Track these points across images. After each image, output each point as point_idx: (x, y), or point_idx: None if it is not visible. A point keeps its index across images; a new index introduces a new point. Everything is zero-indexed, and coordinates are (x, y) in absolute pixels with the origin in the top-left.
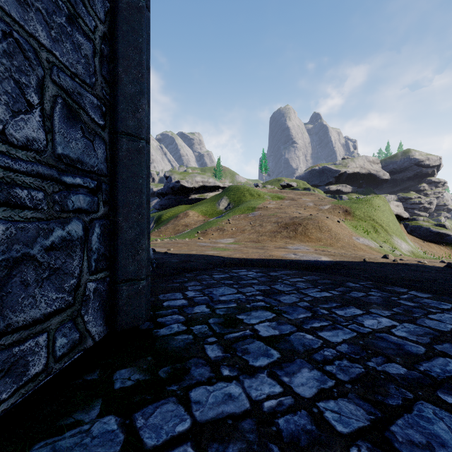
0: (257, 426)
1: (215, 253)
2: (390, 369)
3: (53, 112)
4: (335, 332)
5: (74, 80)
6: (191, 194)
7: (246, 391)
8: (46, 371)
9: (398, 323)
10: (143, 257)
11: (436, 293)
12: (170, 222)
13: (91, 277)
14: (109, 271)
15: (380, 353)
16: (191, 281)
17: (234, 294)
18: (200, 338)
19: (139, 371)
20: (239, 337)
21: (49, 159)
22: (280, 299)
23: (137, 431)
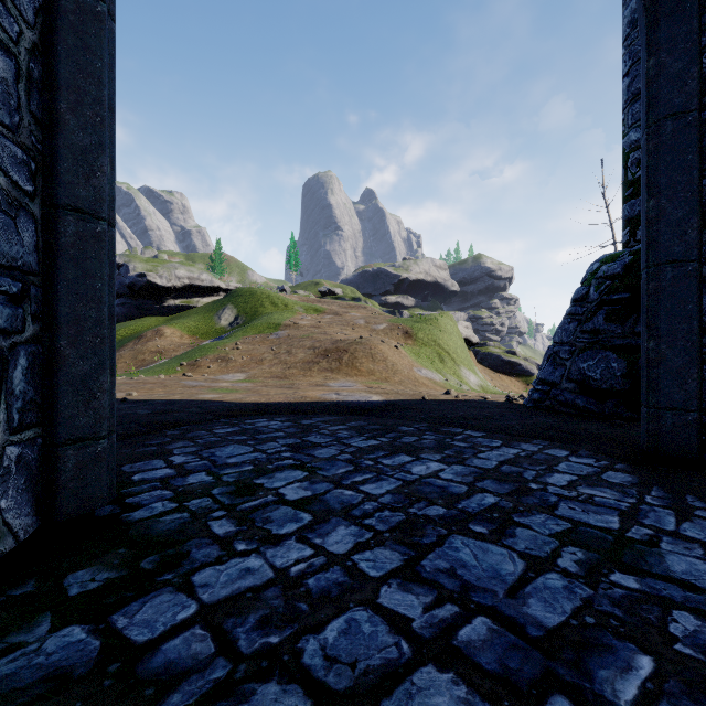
0: (283, 592)
1: (215, 398)
2: (430, 511)
3: None
4: (380, 483)
5: None
6: (167, 298)
7: (270, 561)
8: None
9: (447, 466)
10: (104, 403)
11: (491, 431)
12: (127, 347)
13: (12, 437)
14: (42, 428)
15: (423, 498)
16: (177, 441)
17: (250, 453)
18: (201, 515)
19: (108, 568)
20: (258, 505)
21: None
22: (314, 453)
23: (119, 632)
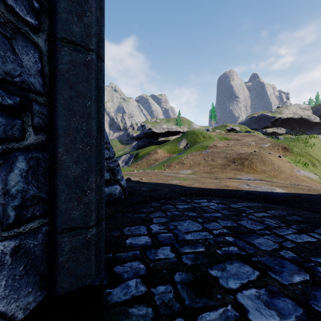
0: None
1: (177, 183)
2: None
3: None
4: None
5: None
6: (159, 137)
7: None
8: None
9: None
10: (92, 199)
11: None
12: (144, 158)
13: (6, 232)
14: (48, 217)
15: None
16: (156, 211)
17: (200, 231)
18: (162, 318)
19: None
20: None
21: None
22: (254, 242)
23: None
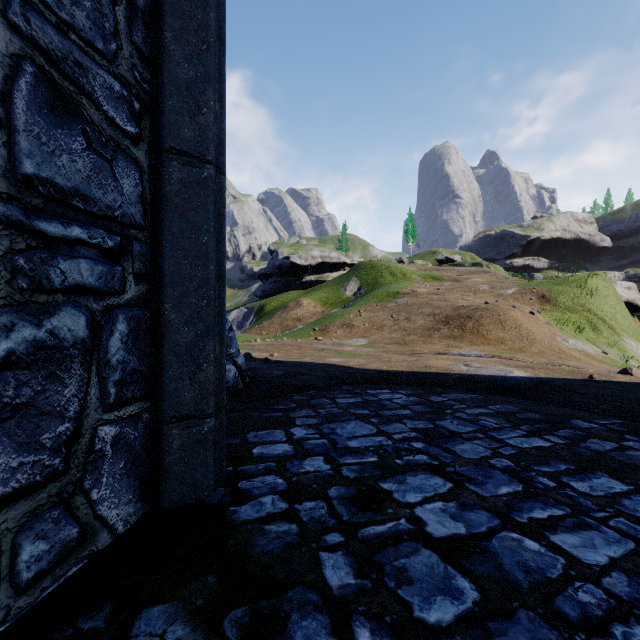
0: None
1: (339, 362)
2: None
3: (11, 88)
4: (586, 536)
5: (66, 35)
6: (305, 275)
7: None
8: None
9: None
10: (210, 376)
11: None
12: (276, 315)
13: (107, 415)
14: (149, 401)
15: None
16: (300, 408)
17: (373, 435)
18: (311, 533)
19: (186, 614)
20: (386, 535)
21: (1, 182)
22: (454, 449)
23: None
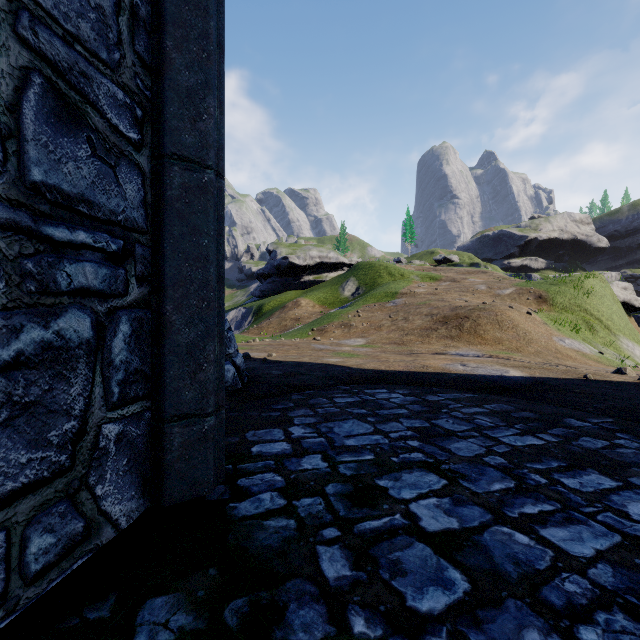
0: None
1: (337, 362)
2: None
3: (20, 99)
4: (574, 530)
5: (72, 47)
6: (303, 275)
7: None
8: (4, 607)
9: None
10: (211, 375)
11: None
12: (274, 315)
13: (111, 413)
14: (151, 400)
15: None
16: (299, 408)
17: (370, 434)
18: (309, 528)
19: (188, 604)
20: (381, 530)
21: (11, 189)
22: (450, 447)
23: None
